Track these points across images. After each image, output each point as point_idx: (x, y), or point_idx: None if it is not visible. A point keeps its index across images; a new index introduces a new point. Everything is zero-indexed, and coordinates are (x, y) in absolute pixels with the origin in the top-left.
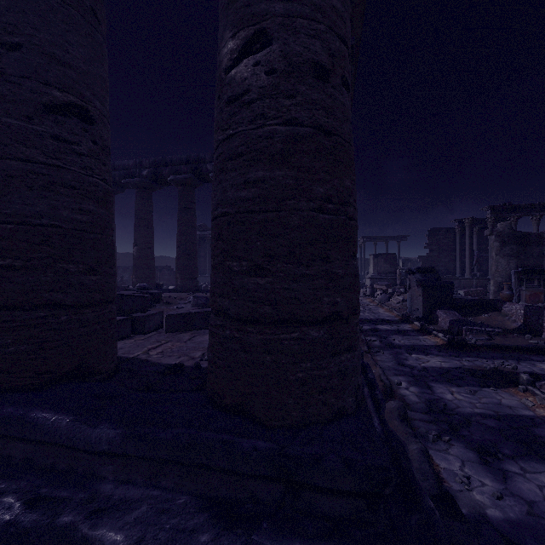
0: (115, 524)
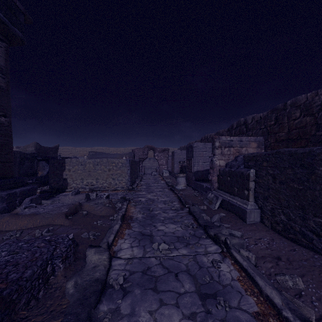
0: (1, 193)
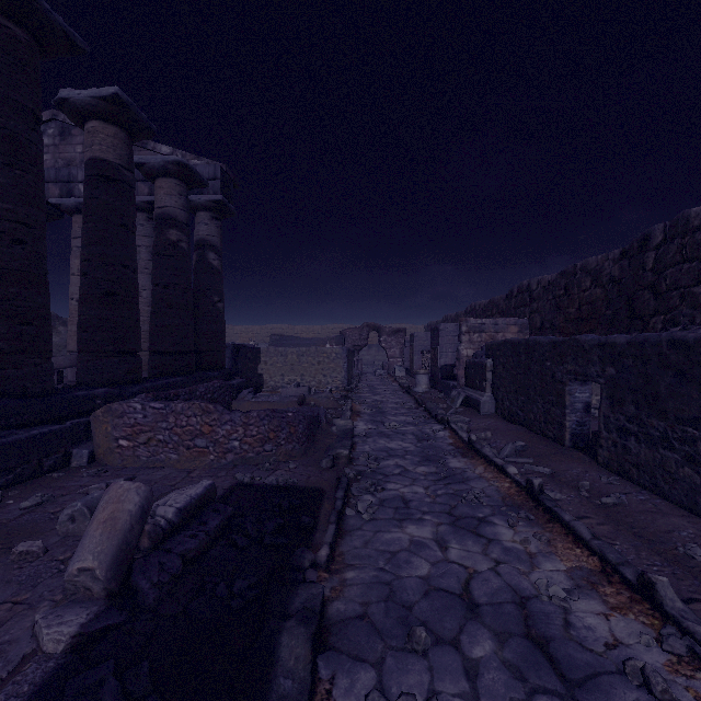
0: None
